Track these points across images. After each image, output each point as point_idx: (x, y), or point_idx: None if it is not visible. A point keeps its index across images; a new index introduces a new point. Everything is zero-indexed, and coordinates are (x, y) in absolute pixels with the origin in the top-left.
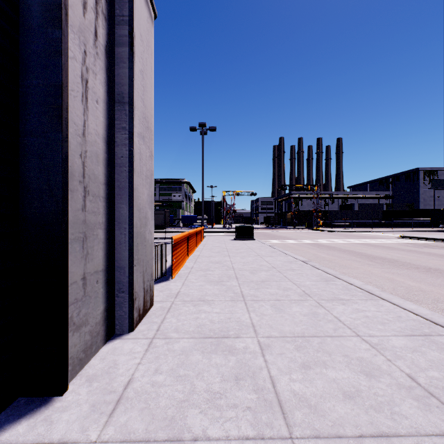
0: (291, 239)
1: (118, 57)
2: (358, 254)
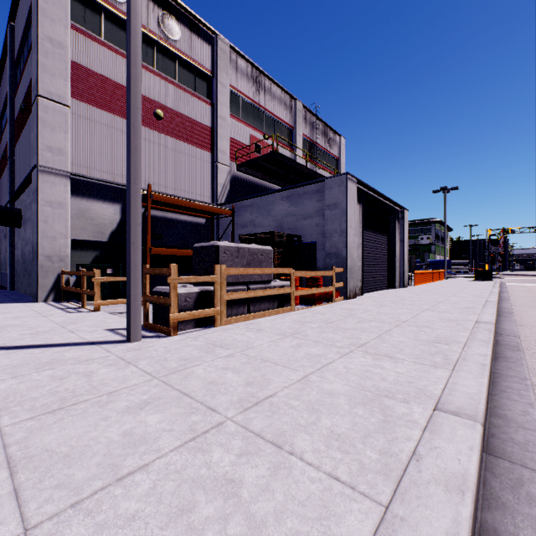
0: None
1: (401, 232)
2: None
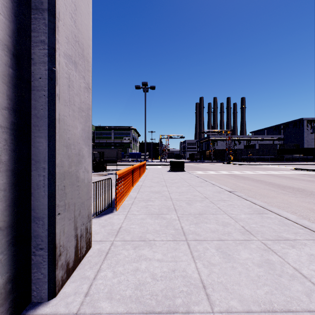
0: (211, 171)
1: None
2: (269, 183)
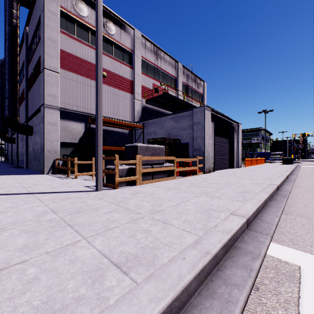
0: None
1: (237, 137)
2: None
